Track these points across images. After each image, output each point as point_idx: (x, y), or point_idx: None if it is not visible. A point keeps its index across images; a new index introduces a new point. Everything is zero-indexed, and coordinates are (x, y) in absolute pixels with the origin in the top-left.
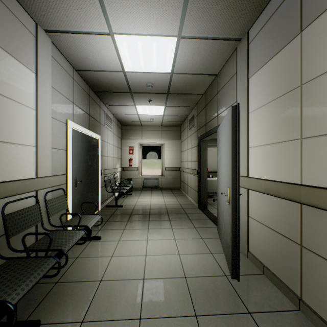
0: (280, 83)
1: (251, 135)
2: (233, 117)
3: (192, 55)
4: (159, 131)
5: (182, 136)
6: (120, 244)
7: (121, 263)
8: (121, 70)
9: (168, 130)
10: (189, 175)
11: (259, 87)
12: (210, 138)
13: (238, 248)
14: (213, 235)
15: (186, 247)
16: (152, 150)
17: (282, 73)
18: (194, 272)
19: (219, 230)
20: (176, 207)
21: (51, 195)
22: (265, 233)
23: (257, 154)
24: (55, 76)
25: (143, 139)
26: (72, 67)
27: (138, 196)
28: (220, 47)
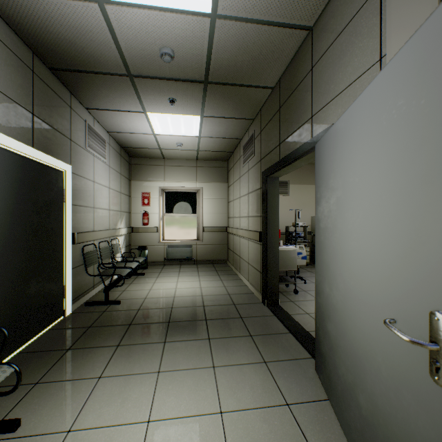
0: None
1: None
2: None
3: None
4: (193, 168)
5: (230, 176)
6: None
7: None
8: None
9: (208, 166)
10: (243, 241)
11: None
12: (286, 173)
13: None
14: (310, 388)
15: None
16: (182, 199)
17: None
18: None
19: (333, 388)
20: (222, 301)
21: None
22: None
23: None
24: None
25: (166, 180)
26: None
27: (156, 278)
28: None
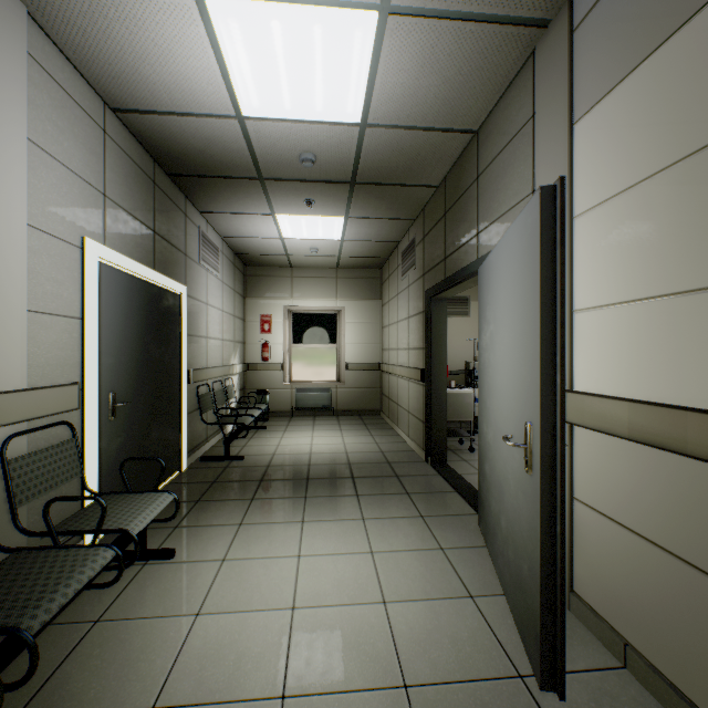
0: (687, 118)
1: (580, 278)
2: (546, 219)
3: (417, 70)
4: (332, 280)
5: (384, 290)
6: (226, 572)
7: (222, 638)
8: (232, 114)
9: (352, 276)
10: (402, 382)
11: (609, 141)
12: (454, 294)
13: (562, 603)
14: (469, 537)
15: (403, 578)
16: (316, 323)
17: (693, 86)
18: (429, 664)
19: (488, 528)
20: (373, 458)
21: (30, 444)
22: (629, 551)
23: (602, 327)
24: (44, 113)
25: (294, 297)
26: (100, 101)
27: (283, 433)
28: (493, 46)
